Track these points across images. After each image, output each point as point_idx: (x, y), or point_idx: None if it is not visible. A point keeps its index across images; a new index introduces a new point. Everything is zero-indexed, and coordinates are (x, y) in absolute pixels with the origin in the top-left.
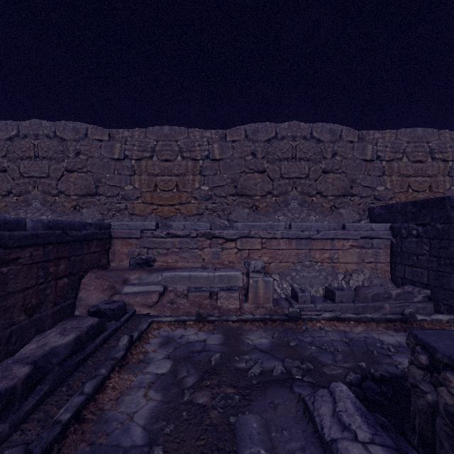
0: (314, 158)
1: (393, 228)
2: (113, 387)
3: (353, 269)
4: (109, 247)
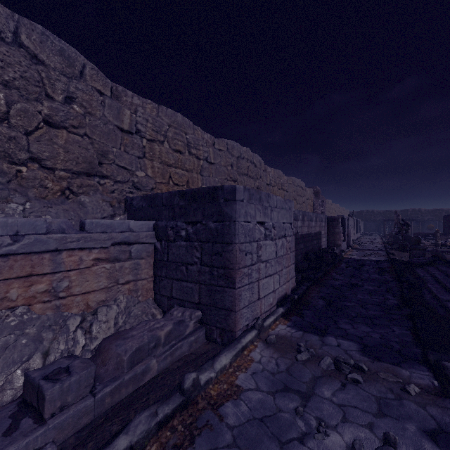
0: (24, 87)
1: (158, 228)
2: None
3: (100, 301)
4: None
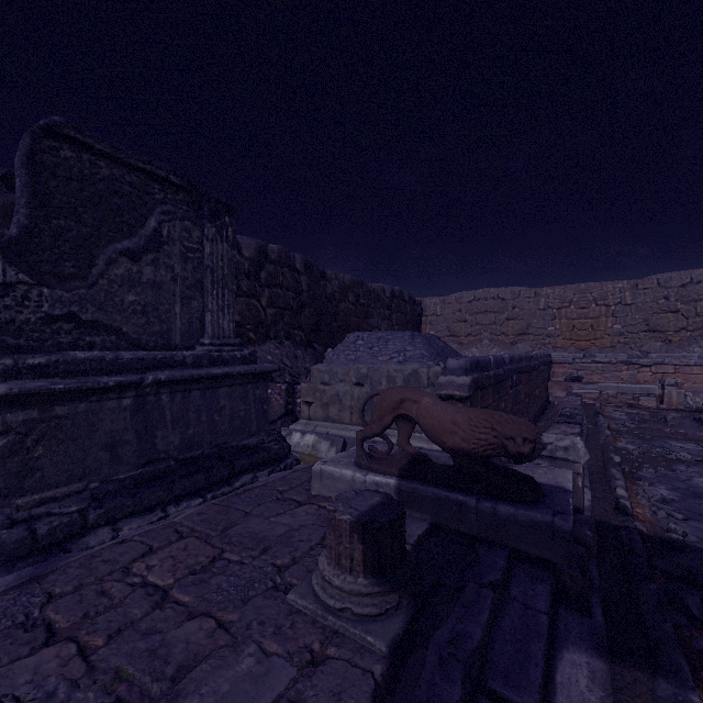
0: None
1: None
2: (605, 413)
3: None
4: (550, 368)
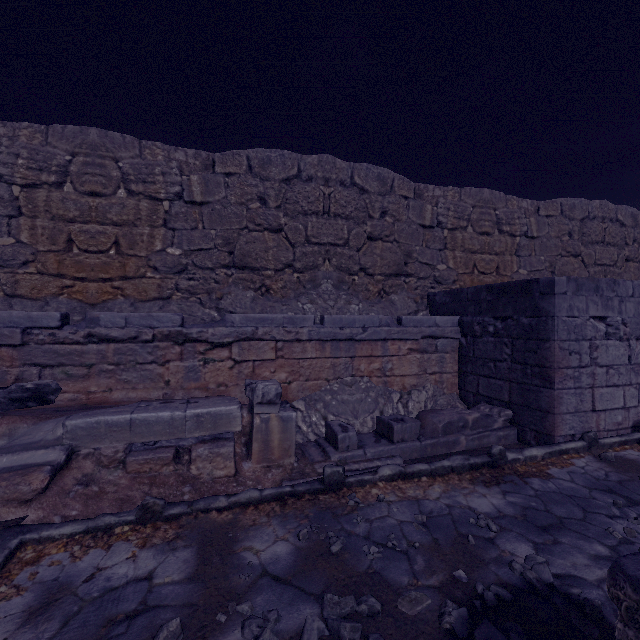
0: (356, 216)
1: (462, 323)
2: None
3: (412, 385)
4: None
